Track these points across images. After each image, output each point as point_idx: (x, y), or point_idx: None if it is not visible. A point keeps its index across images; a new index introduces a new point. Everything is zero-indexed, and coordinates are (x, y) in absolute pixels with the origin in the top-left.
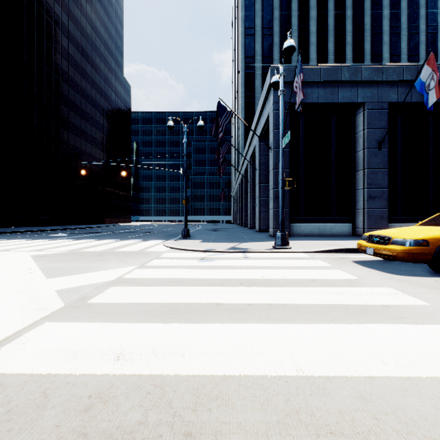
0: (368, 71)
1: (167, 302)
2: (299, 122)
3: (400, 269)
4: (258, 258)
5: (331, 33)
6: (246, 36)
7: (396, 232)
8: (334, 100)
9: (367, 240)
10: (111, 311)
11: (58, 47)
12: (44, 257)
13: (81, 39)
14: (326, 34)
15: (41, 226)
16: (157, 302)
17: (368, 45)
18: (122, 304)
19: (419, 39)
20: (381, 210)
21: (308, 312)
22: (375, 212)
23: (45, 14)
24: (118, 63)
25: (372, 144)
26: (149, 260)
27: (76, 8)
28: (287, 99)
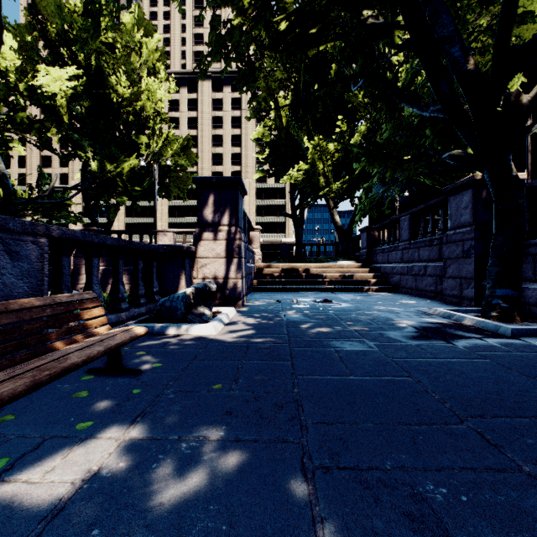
0: None
1: None
2: None
3: None
4: None
5: None
6: None
7: None
8: None
9: None
10: None
11: None
12: None
13: None
14: None
15: None
16: None
17: None
18: None
19: None
20: None
21: None
22: None
23: None
24: None
25: None
26: None
27: None
28: None
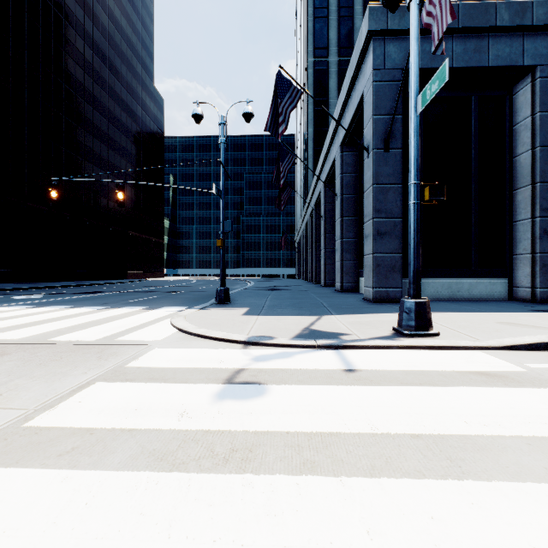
0: (544, 7)
1: None
2: None
3: None
4: (388, 377)
5: None
6: (316, 20)
7: None
8: (481, 61)
9: None
10: None
11: (59, 38)
12: None
13: (94, 31)
14: None
15: (35, 282)
16: None
17: None
18: None
19: None
20: None
21: None
22: None
23: None
24: (146, 68)
25: None
26: (77, 388)
27: None
28: (398, 62)
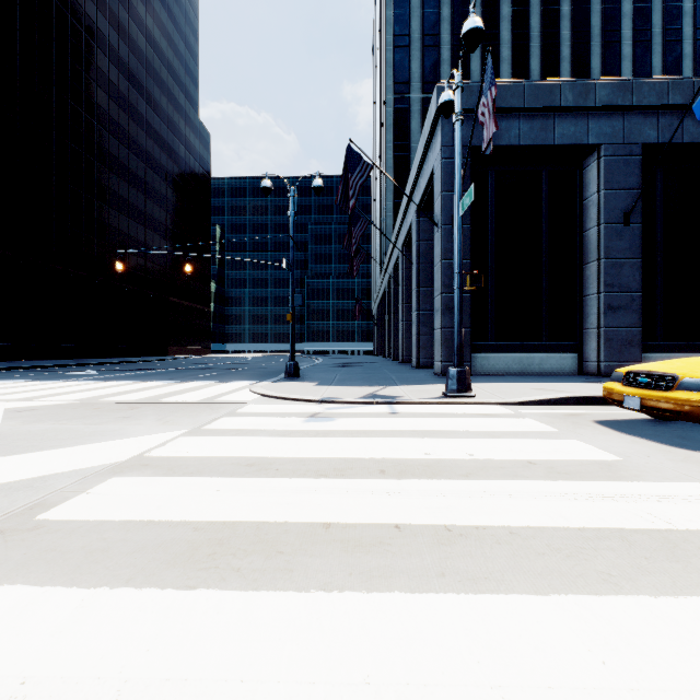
0: (606, 89)
1: (213, 520)
2: (486, 180)
3: (694, 438)
4: (417, 415)
5: (535, 42)
6: (396, 49)
7: (686, 366)
8: (547, 140)
9: (624, 381)
10: (72, 547)
11: (91, 69)
12: (27, 412)
13: (129, 58)
14: (527, 44)
15: (64, 359)
16: (191, 520)
17: (597, 61)
18: (110, 524)
19: (681, 51)
20: (630, 331)
21: (538, 552)
22: (619, 333)
23: (69, 16)
24: (190, 98)
25: (614, 215)
26: (214, 419)
27: (121, 8)
28: (466, 139)
